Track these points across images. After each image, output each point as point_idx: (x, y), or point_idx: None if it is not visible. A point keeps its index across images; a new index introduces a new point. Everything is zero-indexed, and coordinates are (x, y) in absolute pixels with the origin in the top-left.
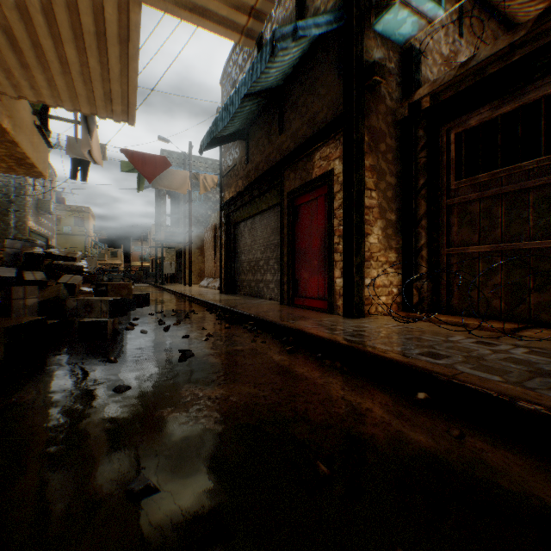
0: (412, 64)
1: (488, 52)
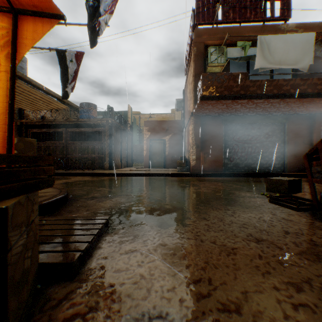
0: (22, 112)
1: (36, 120)
